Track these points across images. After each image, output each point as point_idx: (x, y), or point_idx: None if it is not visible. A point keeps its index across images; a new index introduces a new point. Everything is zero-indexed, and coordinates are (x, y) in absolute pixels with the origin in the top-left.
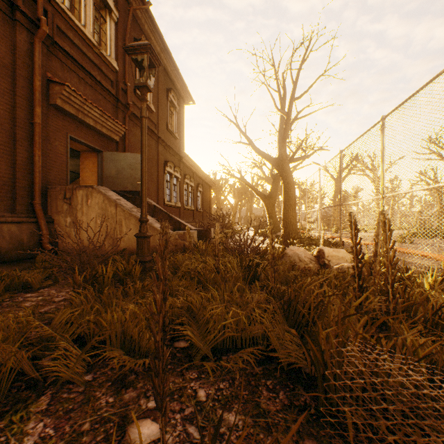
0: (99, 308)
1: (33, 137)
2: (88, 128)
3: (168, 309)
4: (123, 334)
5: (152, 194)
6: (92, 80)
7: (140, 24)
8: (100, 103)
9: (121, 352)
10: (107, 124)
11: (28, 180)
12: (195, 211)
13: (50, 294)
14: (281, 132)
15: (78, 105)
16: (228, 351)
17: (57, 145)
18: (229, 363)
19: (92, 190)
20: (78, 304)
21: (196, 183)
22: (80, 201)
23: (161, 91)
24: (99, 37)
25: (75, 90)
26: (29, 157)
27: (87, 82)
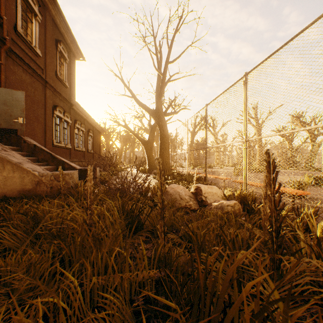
0: None
1: None
2: None
3: None
4: None
5: (39, 135)
6: None
7: None
8: None
9: None
10: None
11: None
12: (86, 153)
13: None
14: (158, 89)
15: None
16: None
17: None
18: None
19: None
20: None
21: (87, 129)
22: None
23: (49, 40)
24: None
25: None
26: None
27: None
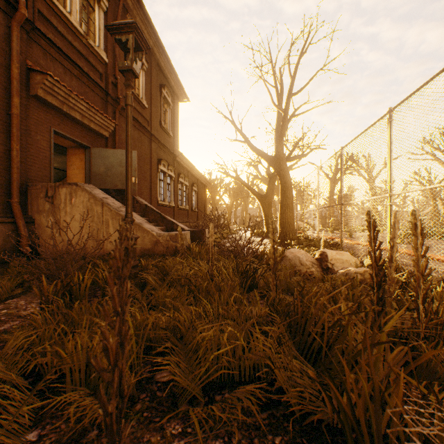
0: (65, 328)
1: (10, 130)
2: (74, 122)
3: (151, 327)
4: (89, 367)
5: (145, 193)
6: (79, 72)
7: (131, 16)
8: (88, 96)
9: (83, 393)
10: (95, 118)
11: (4, 176)
12: (189, 211)
13: (17, 306)
14: (278, 129)
15: (62, 96)
16: (223, 387)
17: (39, 139)
18: (225, 413)
19: (76, 188)
20: (39, 324)
21: (191, 182)
22: (63, 200)
23: (154, 87)
24: (87, 26)
25: (58, 80)
26: (6, 151)
27: (73, 73)
